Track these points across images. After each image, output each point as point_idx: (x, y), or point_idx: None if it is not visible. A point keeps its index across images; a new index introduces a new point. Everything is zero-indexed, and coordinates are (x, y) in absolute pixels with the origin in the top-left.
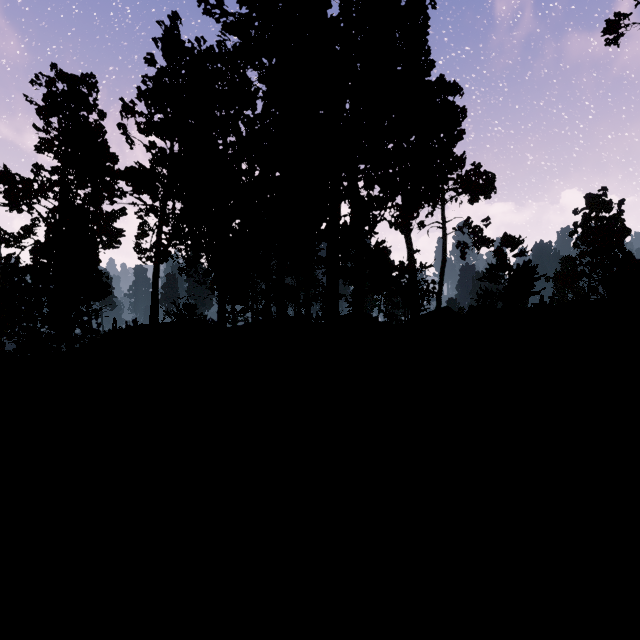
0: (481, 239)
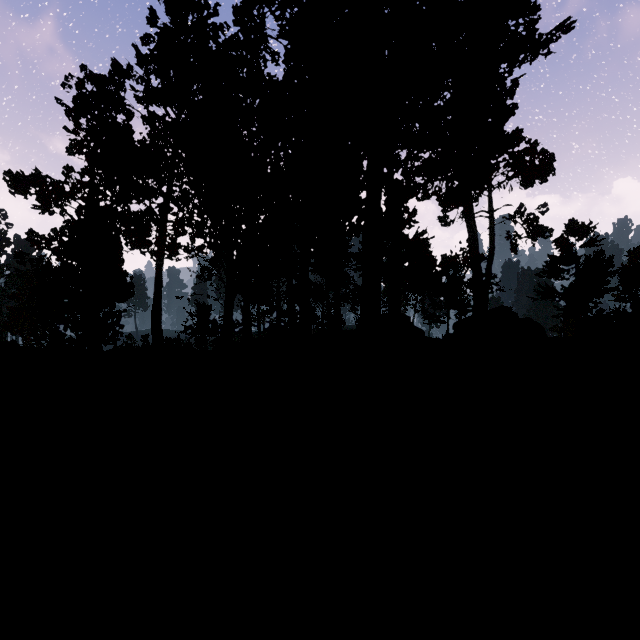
0: (537, 228)
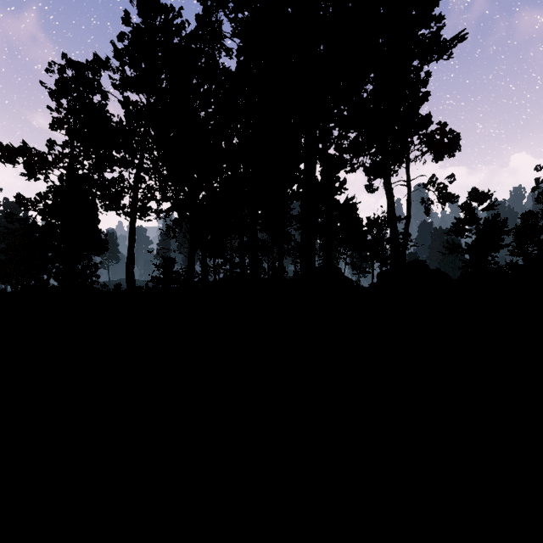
0: (446, 195)
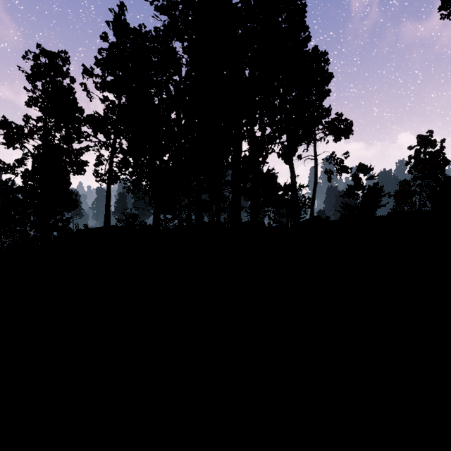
0: (342, 167)
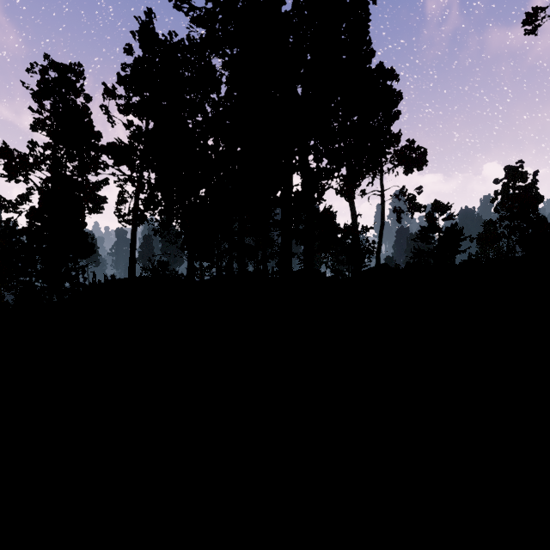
0: (414, 205)
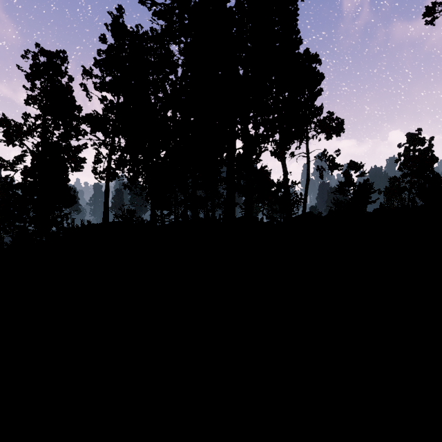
0: (334, 164)
